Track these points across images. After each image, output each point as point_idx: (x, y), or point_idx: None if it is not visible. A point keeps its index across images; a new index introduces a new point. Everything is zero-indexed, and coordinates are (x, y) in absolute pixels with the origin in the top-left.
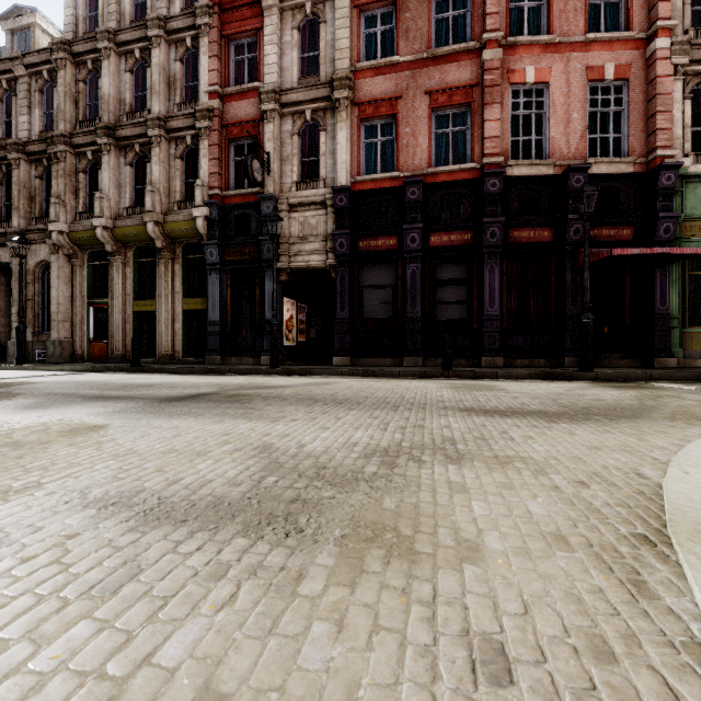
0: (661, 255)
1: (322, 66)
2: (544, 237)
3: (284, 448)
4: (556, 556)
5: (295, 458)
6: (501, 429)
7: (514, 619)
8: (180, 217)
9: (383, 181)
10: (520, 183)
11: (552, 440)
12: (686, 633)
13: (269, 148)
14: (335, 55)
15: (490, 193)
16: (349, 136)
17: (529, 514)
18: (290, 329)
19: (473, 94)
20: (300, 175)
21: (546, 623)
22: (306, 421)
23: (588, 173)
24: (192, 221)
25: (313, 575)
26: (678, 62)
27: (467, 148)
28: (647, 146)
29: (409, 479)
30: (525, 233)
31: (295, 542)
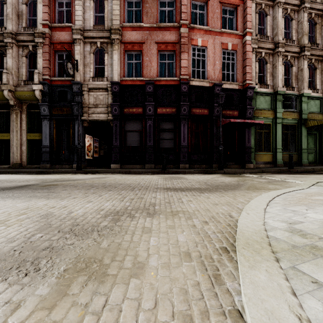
0: (248, 123)
1: (106, 21)
2: (205, 112)
3: (58, 215)
4: (183, 266)
5: (62, 220)
6: (178, 197)
7: (146, 313)
8: (25, 89)
9: (136, 81)
10: (196, 88)
11: (199, 202)
12: (232, 304)
13: (77, 58)
14: (112, 17)
15: (183, 91)
16: (119, 57)
17: (177, 242)
18: (89, 150)
19: (176, 47)
20: (94, 74)
21: (163, 312)
22: (81, 198)
23: (222, 87)
24: (32, 92)
25: (28, 304)
26: (254, 47)
27: (173, 70)
28: (243, 78)
29: (123, 227)
30: (197, 110)
31: (28, 279)
